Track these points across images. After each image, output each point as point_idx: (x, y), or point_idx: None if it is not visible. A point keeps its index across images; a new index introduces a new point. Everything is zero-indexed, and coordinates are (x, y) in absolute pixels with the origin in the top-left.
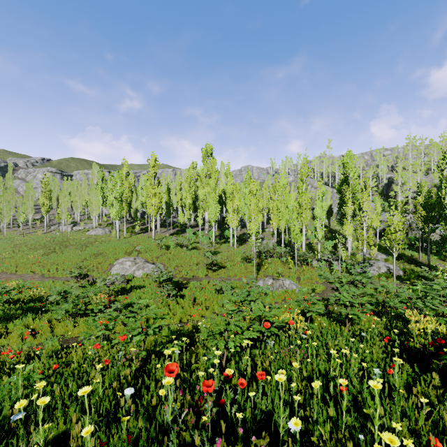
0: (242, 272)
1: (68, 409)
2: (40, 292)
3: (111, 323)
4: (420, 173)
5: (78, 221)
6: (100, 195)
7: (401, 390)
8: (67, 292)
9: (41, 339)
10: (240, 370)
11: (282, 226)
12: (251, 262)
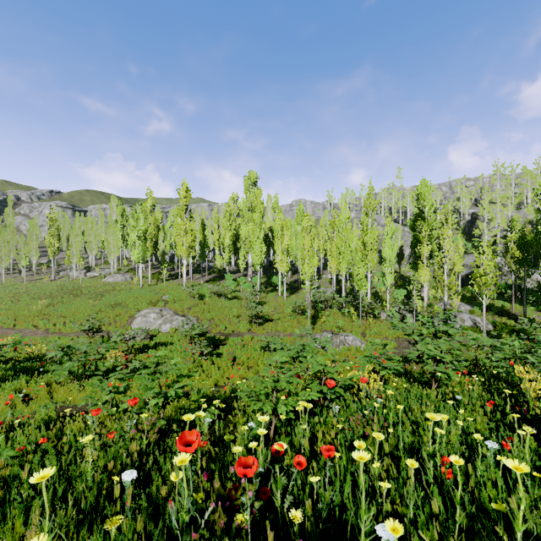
0: (294, 326)
1: (31, 503)
2: (40, 350)
3: (123, 385)
4: (511, 207)
5: (93, 265)
6: (120, 234)
7: (535, 472)
8: (72, 348)
9: (35, 406)
10: (294, 445)
11: (343, 270)
12: (305, 315)
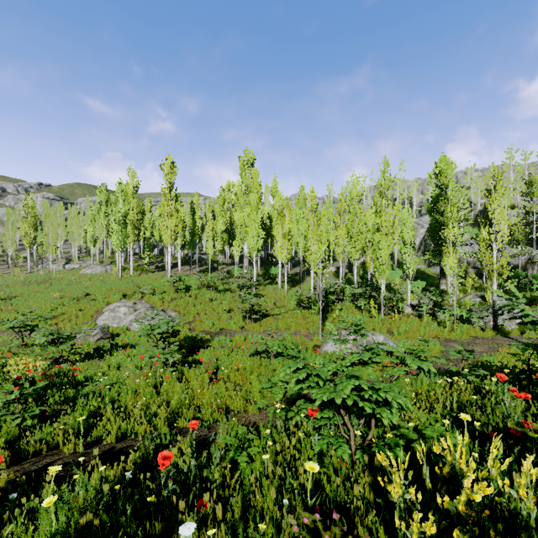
0: (299, 323)
1: None
2: None
3: None
4: (535, 191)
5: (75, 258)
6: (104, 223)
7: None
8: None
9: None
10: None
11: (355, 257)
12: (311, 309)
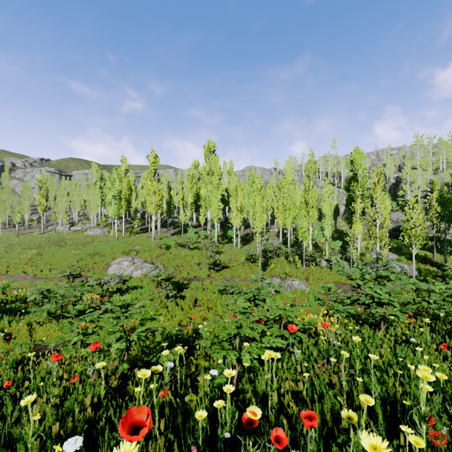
0: (247, 272)
1: None
2: (25, 293)
3: (91, 326)
4: (430, 171)
5: (76, 221)
6: (99, 195)
7: None
8: (51, 292)
9: (15, 345)
10: (256, 391)
11: (288, 225)
12: (256, 262)
